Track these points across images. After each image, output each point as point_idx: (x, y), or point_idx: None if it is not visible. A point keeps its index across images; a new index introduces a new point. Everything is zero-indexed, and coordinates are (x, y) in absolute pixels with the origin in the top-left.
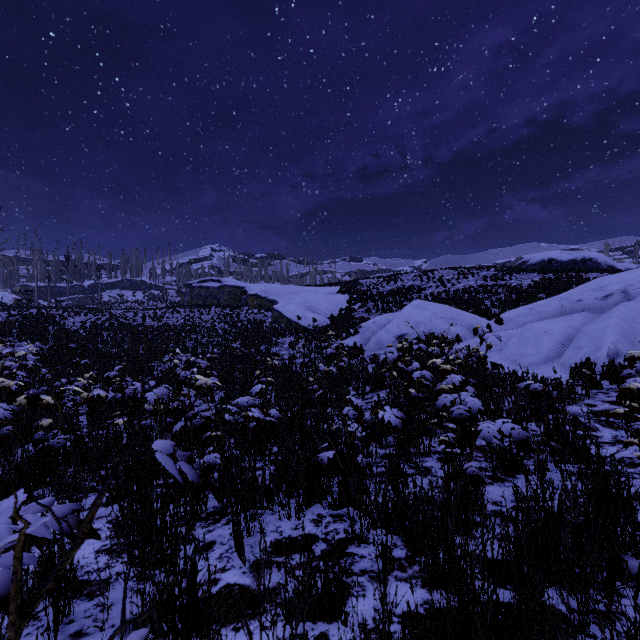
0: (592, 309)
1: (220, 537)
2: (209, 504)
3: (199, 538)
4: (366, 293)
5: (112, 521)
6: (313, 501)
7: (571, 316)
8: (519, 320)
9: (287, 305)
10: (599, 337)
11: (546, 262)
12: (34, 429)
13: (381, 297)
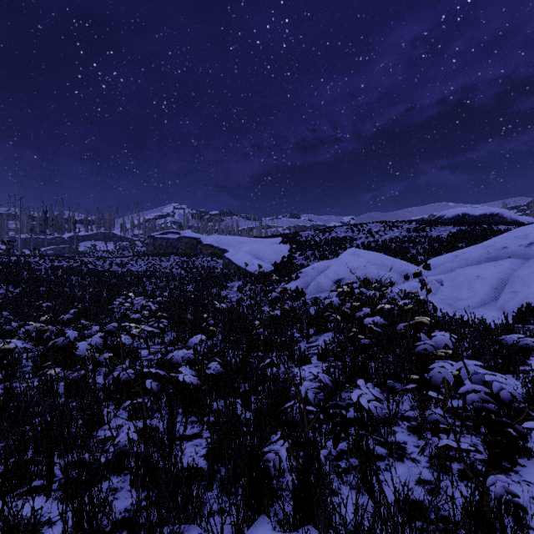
0: (518, 255)
1: None
2: (121, 503)
3: None
4: (305, 243)
5: None
6: (258, 512)
7: (499, 262)
8: (446, 266)
9: (236, 253)
10: None
11: (460, 216)
12: None
13: (318, 246)
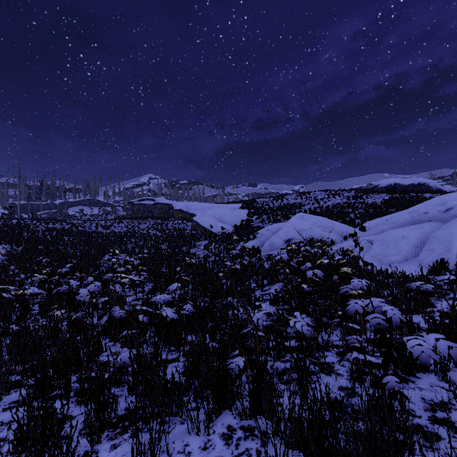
0: (436, 219)
1: None
2: (122, 405)
3: None
4: (261, 208)
5: (21, 427)
6: (223, 407)
7: (421, 225)
8: (378, 228)
9: (203, 217)
10: (448, 241)
11: (392, 186)
12: None
13: (272, 211)
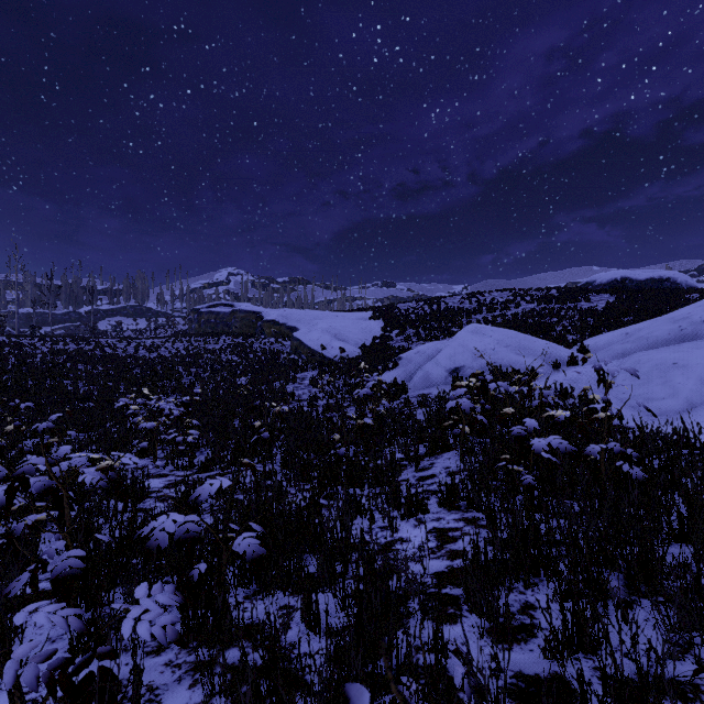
0: None
1: None
2: None
3: None
4: (404, 318)
5: None
6: None
7: (703, 342)
8: (615, 348)
9: (309, 332)
10: None
11: (619, 281)
12: None
13: (423, 323)
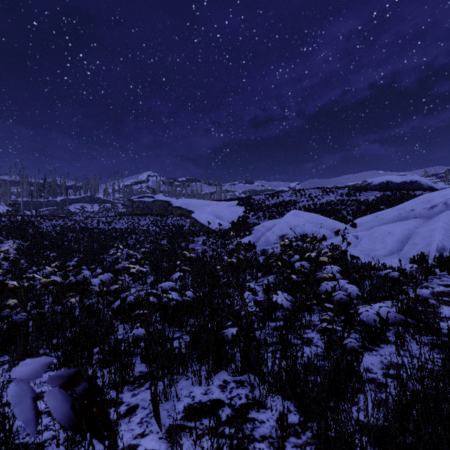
0: (422, 216)
1: (142, 401)
2: (136, 369)
3: (125, 401)
4: (257, 205)
5: None
6: (219, 368)
7: (407, 221)
8: (368, 224)
9: (201, 214)
10: (429, 236)
11: (385, 183)
12: (8, 306)
13: (268, 208)
